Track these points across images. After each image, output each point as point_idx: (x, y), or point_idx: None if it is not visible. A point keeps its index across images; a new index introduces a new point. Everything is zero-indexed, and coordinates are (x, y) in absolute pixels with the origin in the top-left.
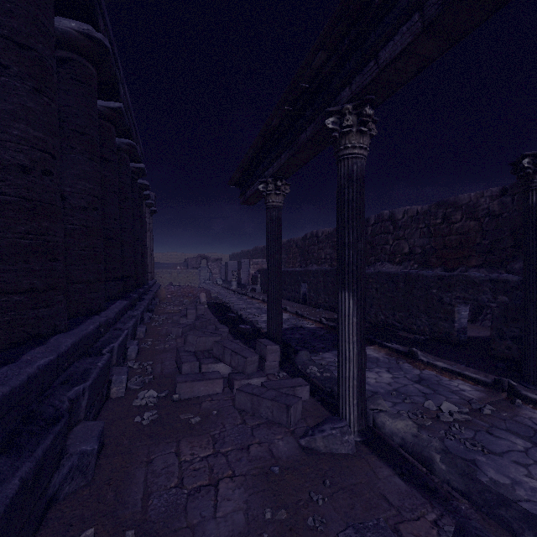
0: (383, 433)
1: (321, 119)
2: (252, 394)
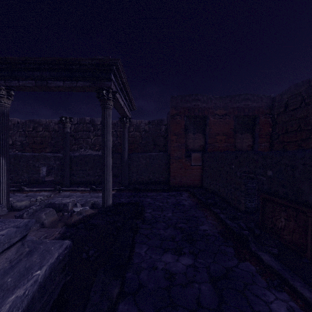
0: (17, 208)
1: None
2: None
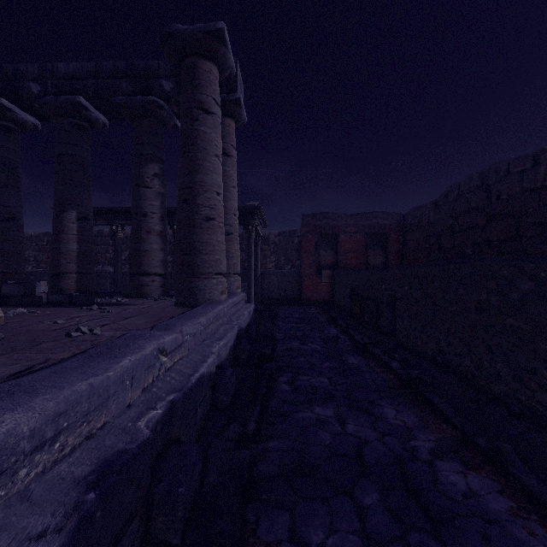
0: None
1: (168, 222)
2: None
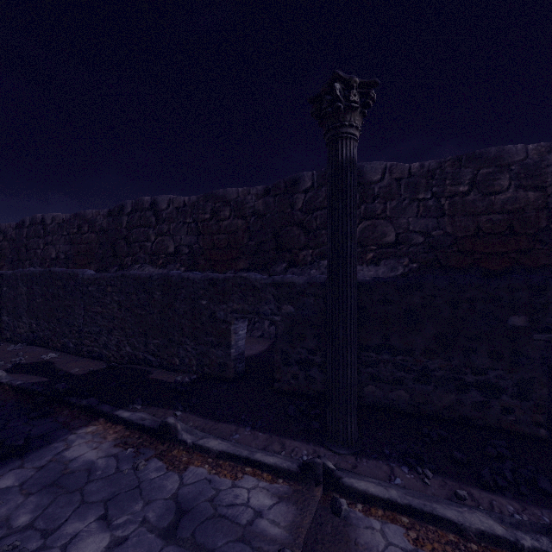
0: None
1: None
2: None
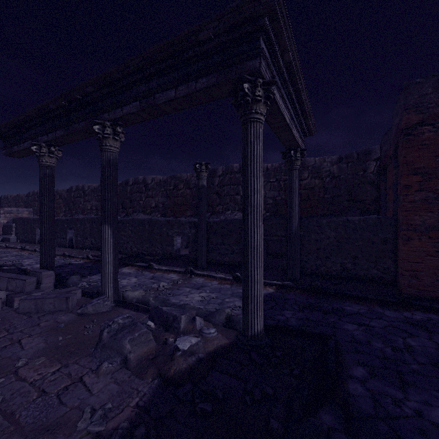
0: (128, 300)
1: (91, 122)
2: (36, 299)
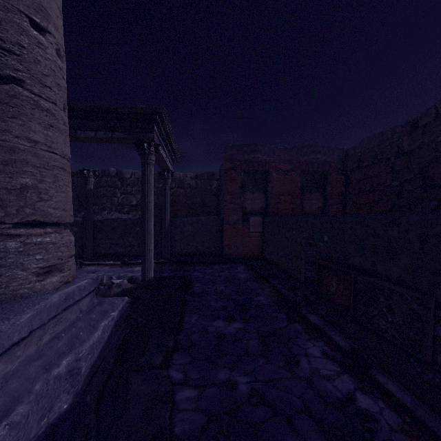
0: None
1: None
2: None
